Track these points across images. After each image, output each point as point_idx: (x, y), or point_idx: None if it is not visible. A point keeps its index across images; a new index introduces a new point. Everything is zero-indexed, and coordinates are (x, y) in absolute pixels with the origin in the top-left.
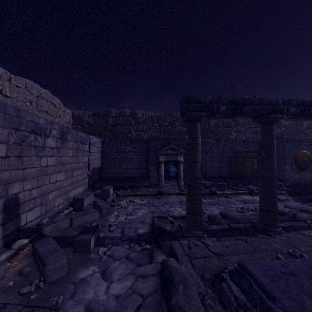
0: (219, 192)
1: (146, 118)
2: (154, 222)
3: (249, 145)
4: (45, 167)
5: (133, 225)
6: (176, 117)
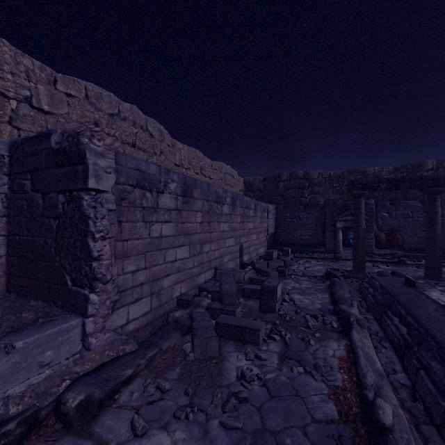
0: (410, 262)
1: (322, 179)
2: (327, 270)
3: None
4: (249, 229)
5: (310, 272)
6: (364, 173)
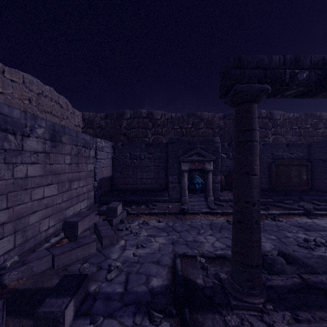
0: (262, 211)
1: (164, 120)
2: (176, 268)
3: (295, 150)
4: (23, 179)
5: (144, 268)
6: (201, 117)
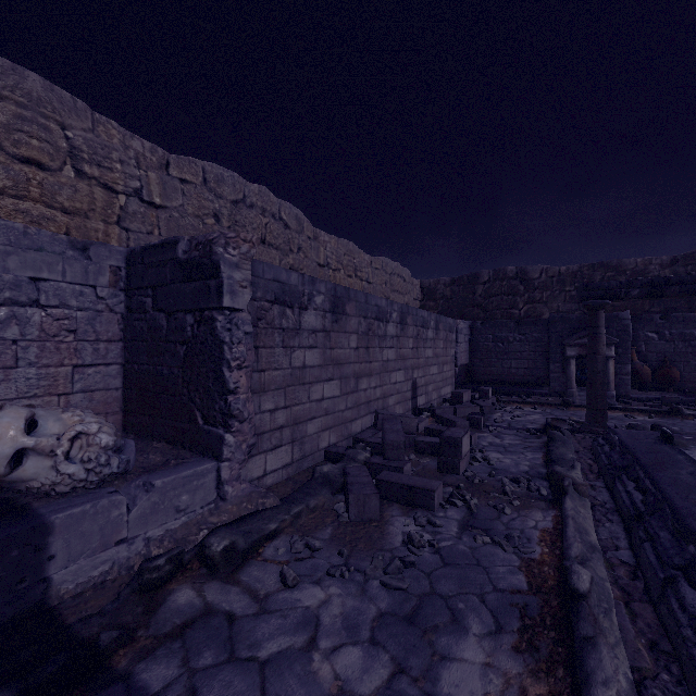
0: (691, 412)
1: (546, 279)
2: (546, 420)
3: None
4: (427, 358)
5: (521, 423)
6: (618, 268)
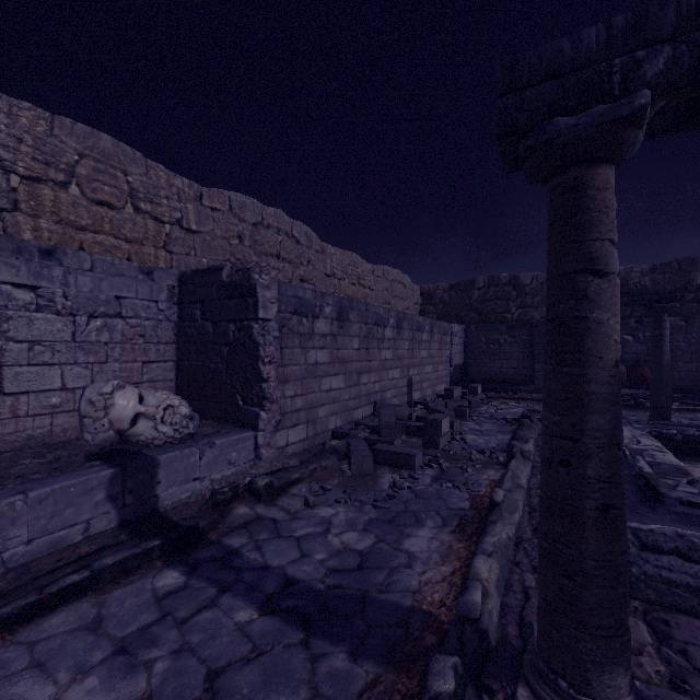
0: None
1: (537, 285)
2: (523, 411)
3: None
4: (422, 358)
5: (502, 414)
6: None
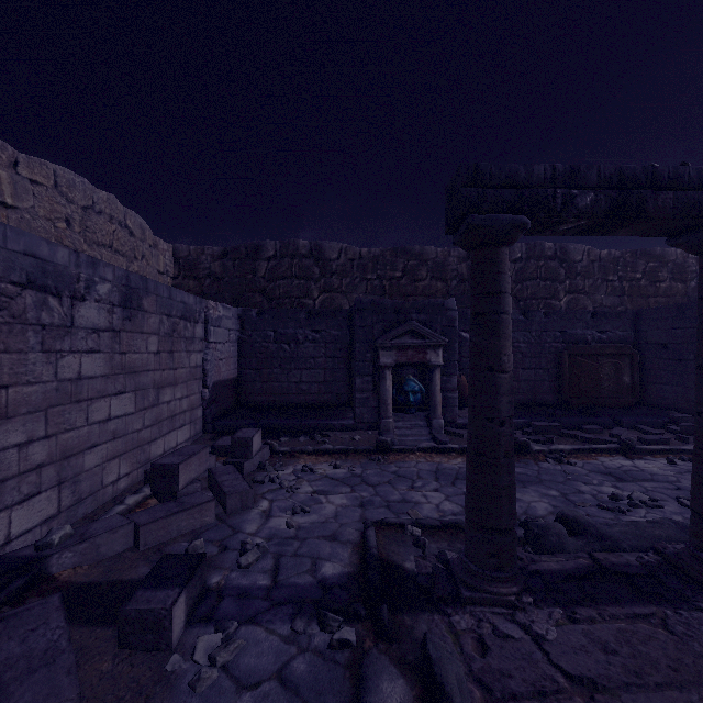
0: (539, 446)
1: (346, 261)
2: (367, 543)
3: (609, 324)
4: (73, 381)
5: (308, 547)
6: (421, 257)
